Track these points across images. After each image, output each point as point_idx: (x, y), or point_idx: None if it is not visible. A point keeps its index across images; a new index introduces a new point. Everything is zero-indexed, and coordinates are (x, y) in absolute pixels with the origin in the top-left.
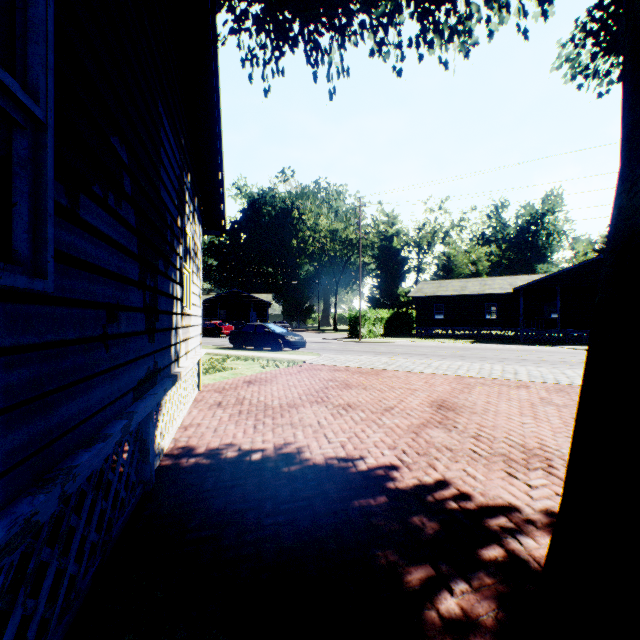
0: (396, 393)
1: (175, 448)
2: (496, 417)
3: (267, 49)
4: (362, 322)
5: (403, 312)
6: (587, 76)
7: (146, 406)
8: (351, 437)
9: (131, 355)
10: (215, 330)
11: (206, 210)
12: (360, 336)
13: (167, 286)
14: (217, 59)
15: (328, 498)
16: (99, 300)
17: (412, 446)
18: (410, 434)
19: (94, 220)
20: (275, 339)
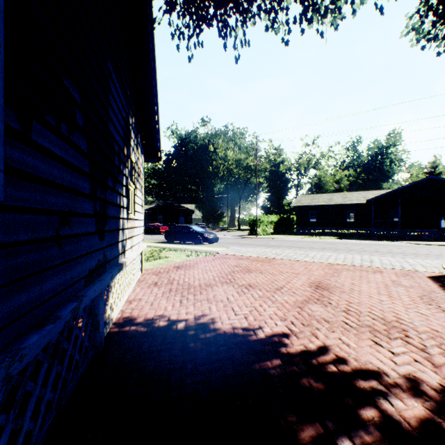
0: (284, 276)
1: (121, 318)
2: (360, 295)
3: (190, 28)
4: (258, 224)
5: (287, 217)
6: (429, 40)
7: (95, 290)
8: (252, 310)
9: (83, 251)
10: (155, 229)
11: (147, 144)
12: (256, 234)
13: (115, 198)
14: (153, 31)
15: (235, 361)
16: (52, 208)
17: (298, 318)
18: (296, 308)
19: (47, 143)
20: (196, 236)
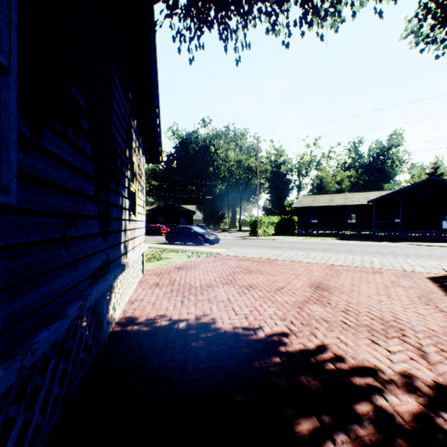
0: (284, 277)
1: (124, 318)
2: (359, 296)
3: (191, 30)
4: (259, 225)
5: (288, 218)
6: (427, 43)
7: (99, 289)
8: (252, 310)
9: (88, 251)
10: (156, 230)
11: (148, 146)
12: (257, 235)
13: (118, 200)
14: (155, 35)
15: (235, 359)
16: (59, 210)
17: (298, 318)
18: (296, 308)
19: (55, 149)
20: (197, 237)
